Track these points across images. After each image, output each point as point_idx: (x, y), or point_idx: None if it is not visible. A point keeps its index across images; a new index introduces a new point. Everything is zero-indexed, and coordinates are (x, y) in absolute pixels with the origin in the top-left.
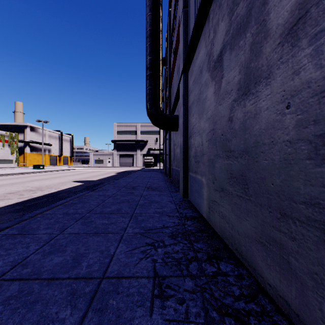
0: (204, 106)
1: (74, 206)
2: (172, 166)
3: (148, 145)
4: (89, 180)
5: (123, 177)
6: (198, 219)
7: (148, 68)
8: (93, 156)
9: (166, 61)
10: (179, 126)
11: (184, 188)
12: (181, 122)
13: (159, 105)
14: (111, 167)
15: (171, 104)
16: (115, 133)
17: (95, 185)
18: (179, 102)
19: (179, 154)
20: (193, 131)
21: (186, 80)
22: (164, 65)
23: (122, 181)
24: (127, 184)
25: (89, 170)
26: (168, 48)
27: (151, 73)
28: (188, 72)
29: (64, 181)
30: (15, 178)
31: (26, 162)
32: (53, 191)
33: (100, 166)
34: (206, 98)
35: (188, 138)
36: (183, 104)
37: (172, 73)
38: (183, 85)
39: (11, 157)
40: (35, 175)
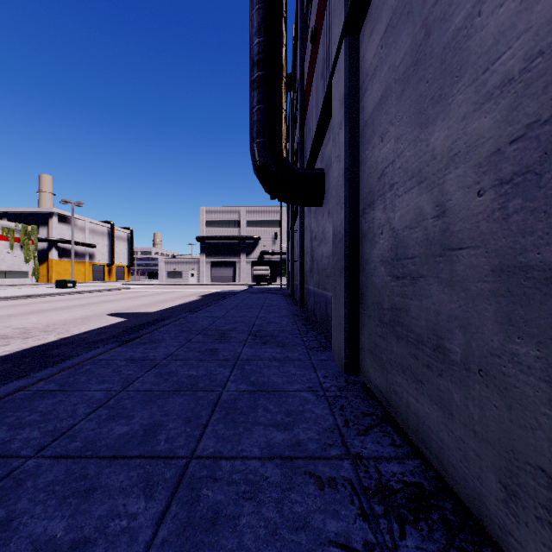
0: (463, 57)
1: (28, 409)
2: (308, 284)
3: (260, 246)
4: (142, 312)
5: (208, 307)
6: (441, 512)
7: (254, 63)
8: (164, 265)
9: (294, 80)
10: (325, 193)
11: (347, 348)
12: (338, 173)
13: (281, 148)
14: (196, 284)
15: (304, 158)
16: (202, 225)
17: (147, 324)
18: (325, 140)
19: (327, 257)
20: (384, 183)
21: (353, 55)
22: (289, 90)
23: (202, 316)
24: (210, 324)
25: (154, 291)
26: (299, 44)
27: (261, 74)
28: (359, 31)
29: (91, 314)
30: (6, 306)
31: (51, 276)
32: (47, 341)
33: (176, 282)
34: (478, 13)
35: (358, 212)
36: (346, 120)
37: (308, 90)
38: (346, 68)
39: (25, 267)
40: (50, 300)
